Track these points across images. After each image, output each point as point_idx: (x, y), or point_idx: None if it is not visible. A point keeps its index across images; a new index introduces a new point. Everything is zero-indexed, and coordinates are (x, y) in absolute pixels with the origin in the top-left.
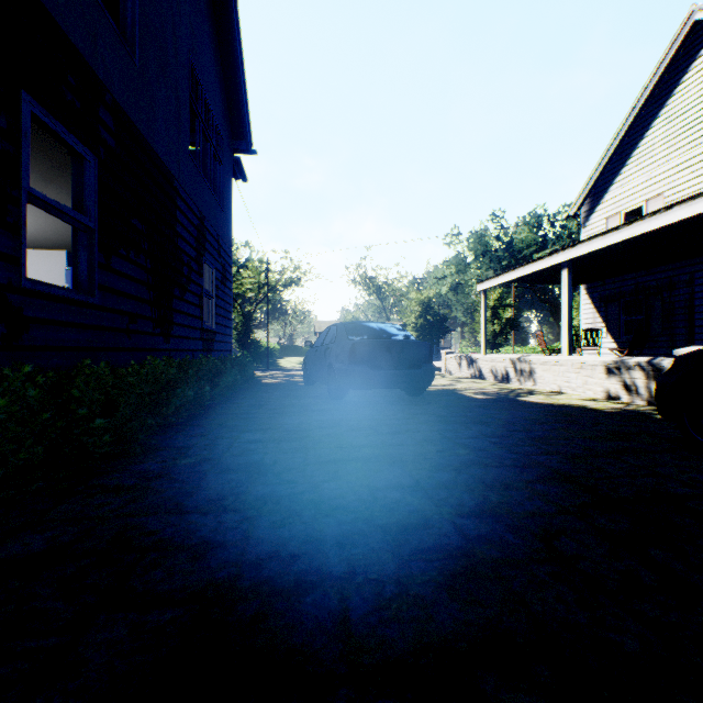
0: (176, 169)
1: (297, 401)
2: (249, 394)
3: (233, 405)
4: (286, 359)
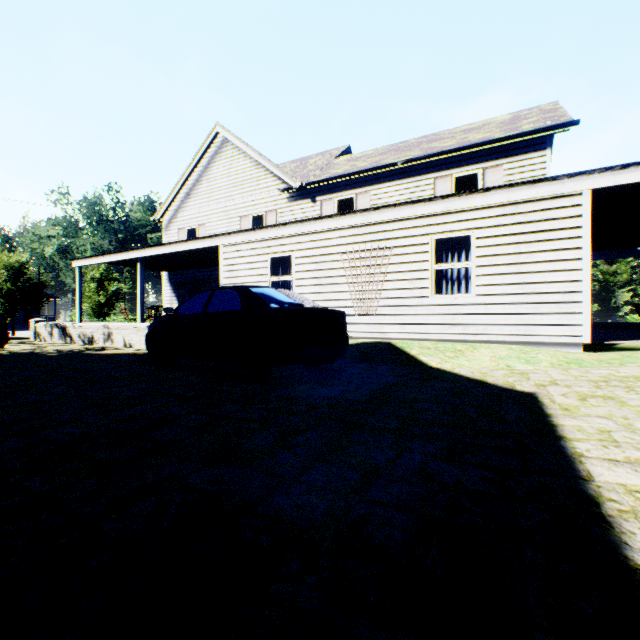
0: None
1: None
2: None
3: None
4: None
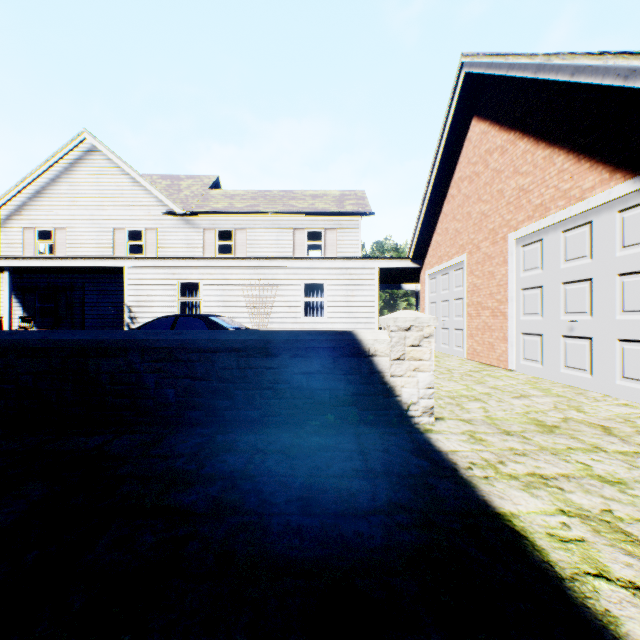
0: None
1: None
2: None
3: None
4: None
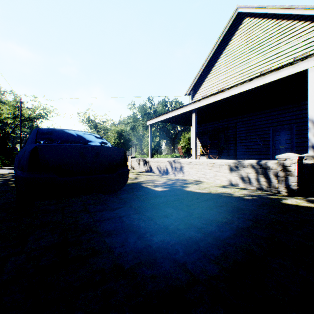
0: None
1: None
2: None
3: None
4: None
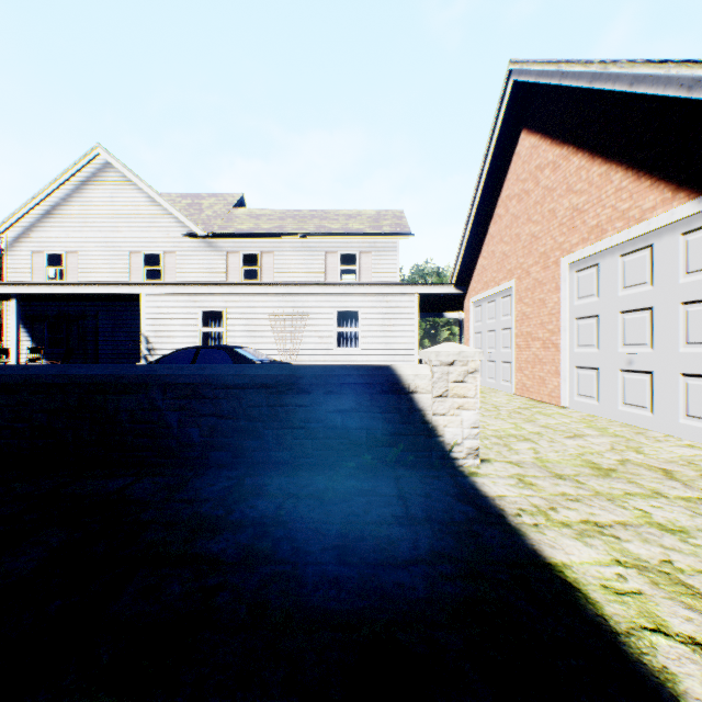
0: None
1: None
2: None
3: None
4: None
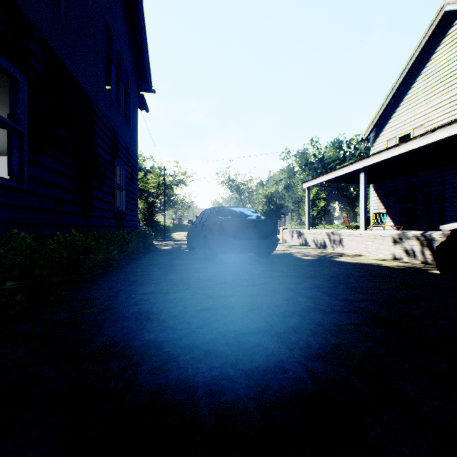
0: (94, 96)
1: (182, 262)
2: (149, 257)
3: (136, 265)
4: (177, 233)
